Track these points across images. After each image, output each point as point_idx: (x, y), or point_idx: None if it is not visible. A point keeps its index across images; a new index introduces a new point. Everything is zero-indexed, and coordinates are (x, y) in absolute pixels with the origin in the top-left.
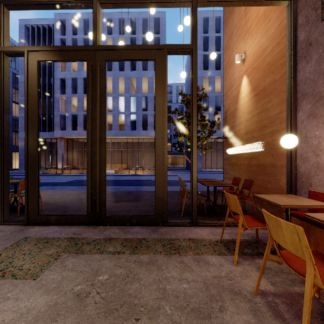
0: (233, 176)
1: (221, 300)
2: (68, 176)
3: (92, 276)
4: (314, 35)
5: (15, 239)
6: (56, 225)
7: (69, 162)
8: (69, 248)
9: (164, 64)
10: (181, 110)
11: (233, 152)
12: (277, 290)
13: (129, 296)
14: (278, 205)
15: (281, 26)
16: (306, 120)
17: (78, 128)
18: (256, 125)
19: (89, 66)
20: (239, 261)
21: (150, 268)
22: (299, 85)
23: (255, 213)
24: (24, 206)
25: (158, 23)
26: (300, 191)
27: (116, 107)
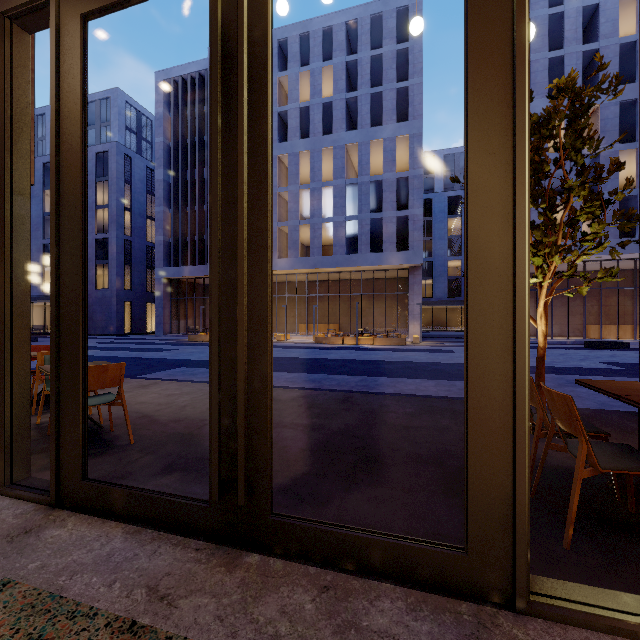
0: None
1: None
2: None
3: None
4: None
5: None
6: (127, 519)
7: None
8: None
9: None
10: (454, 207)
11: None
12: None
13: None
14: None
15: None
16: None
17: None
18: None
19: None
20: None
21: None
22: None
23: None
24: (100, 427)
25: (405, 18)
26: None
27: (318, 208)
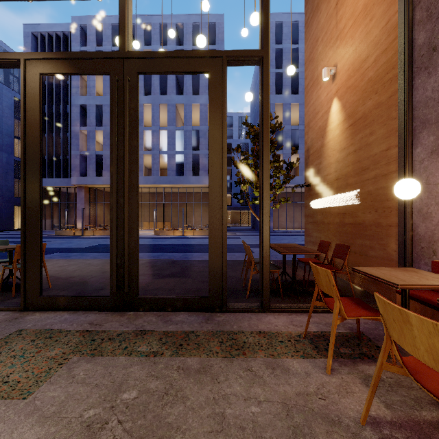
0: (319, 240)
1: (311, 435)
2: (90, 239)
3: (113, 393)
4: None
5: (4, 332)
6: (67, 310)
7: (92, 220)
8: (81, 347)
9: (222, 78)
10: (245, 149)
11: (318, 205)
12: (396, 416)
13: (168, 428)
14: (393, 284)
15: (390, 25)
16: (427, 159)
17: (105, 174)
18: (353, 167)
19: (113, 81)
20: (334, 368)
21: (200, 379)
22: (417, 108)
23: (352, 292)
24: None
25: (214, 29)
26: (418, 262)
27: (157, 144)
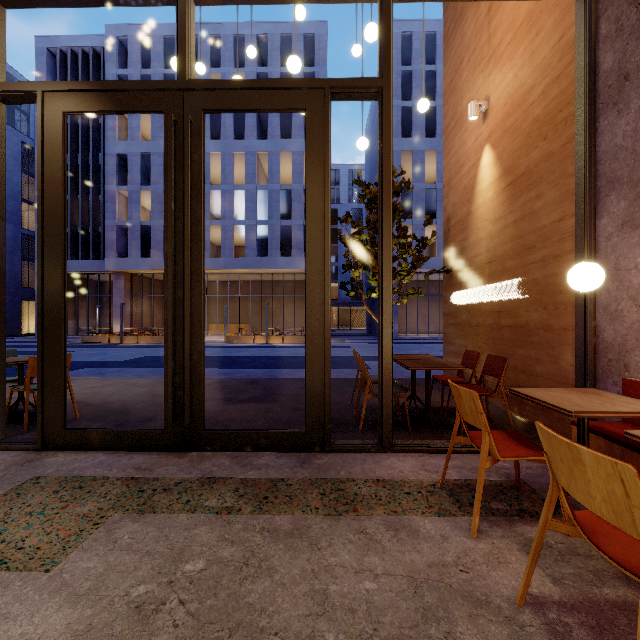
0: (463, 350)
1: (447, 620)
2: (133, 349)
3: (172, 564)
4: (633, 57)
5: (14, 480)
6: (103, 449)
7: (135, 321)
8: (125, 501)
9: (325, 119)
10: (357, 218)
11: (462, 300)
12: (567, 595)
13: (249, 611)
14: (565, 411)
15: (564, 41)
16: (617, 233)
17: (153, 254)
18: (512, 245)
19: (169, 123)
20: (482, 530)
21: (294, 544)
22: (602, 162)
23: (511, 425)
24: None
25: (312, 44)
26: (604, 380)
27: (229, 210)
